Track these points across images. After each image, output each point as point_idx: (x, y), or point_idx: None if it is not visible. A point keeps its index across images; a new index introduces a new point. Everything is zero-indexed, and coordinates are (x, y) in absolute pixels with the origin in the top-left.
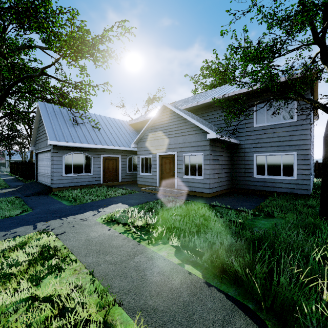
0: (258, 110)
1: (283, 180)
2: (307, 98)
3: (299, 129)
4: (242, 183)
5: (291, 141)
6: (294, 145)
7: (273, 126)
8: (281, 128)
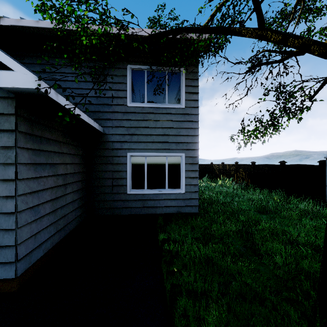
0: (134, 79)
1: (168, 195)
2: (270, 29)
3: (187, 121)
4: (108, 205)
5: (178, 136)
6: (182, 142)
7: (156, 109)
8: (166, 115)
